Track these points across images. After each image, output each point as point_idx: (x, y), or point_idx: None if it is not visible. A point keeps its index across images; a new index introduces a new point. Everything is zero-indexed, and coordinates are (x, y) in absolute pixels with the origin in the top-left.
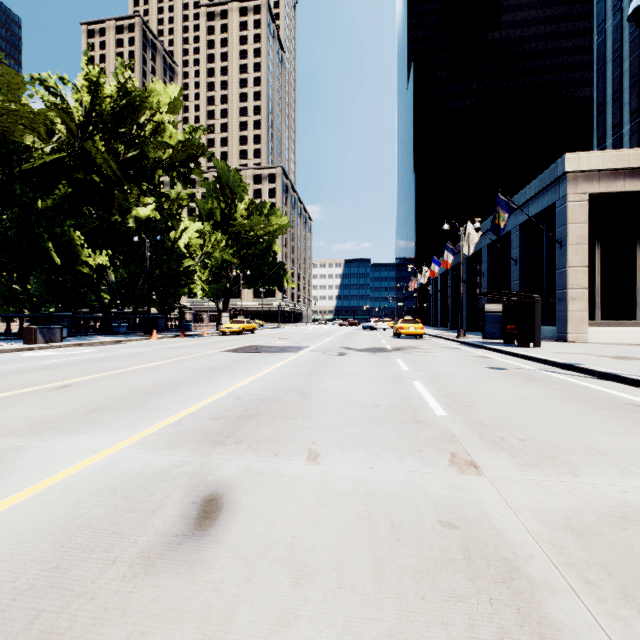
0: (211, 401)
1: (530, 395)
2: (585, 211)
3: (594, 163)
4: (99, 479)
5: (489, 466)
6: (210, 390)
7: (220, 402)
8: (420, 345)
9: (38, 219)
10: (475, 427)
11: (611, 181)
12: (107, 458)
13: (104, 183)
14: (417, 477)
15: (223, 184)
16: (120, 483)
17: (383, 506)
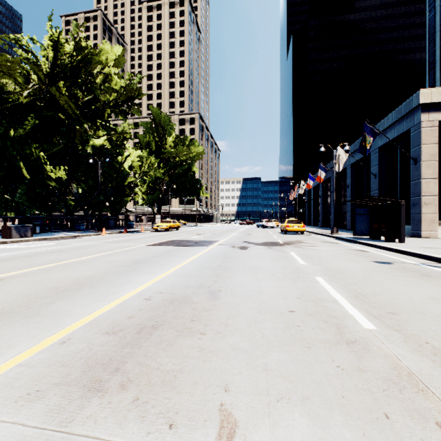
0: (119, 303)
1: None
2: (436, 134)
3: None
4: None
5: None
6: (124, 287)
7: (128, 304)
8: (304, 240)
9: (13, 144)
10: (427, 354)
11: None
12: None
13: (68, 120)
14: None
15: (157, 124)
16: None
17: None
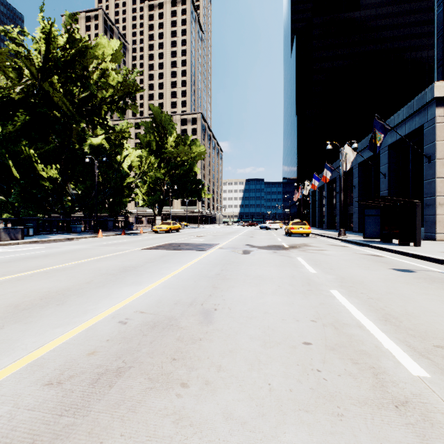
0: (85, 328)
1: None
2: None
3: None
4: None
5: None
6: (99, 304)
7: (95, 331)
8: (310, 243)
9: (2, 141)
10: None
11: None
12: None
13: (63, 117)
14: None
15: (157, 123)
16: None
17: None
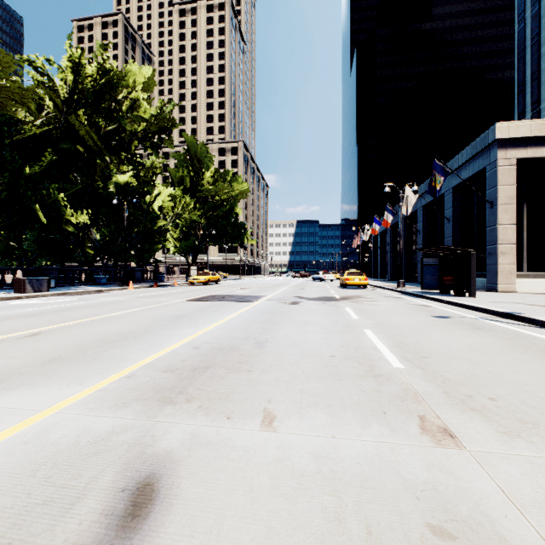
0: (169, 351)
1: (481, 345)
2: (514, 174)
3: (522, 131)
4: (25, 451)
5: (466, 435)
6: (170, 339)
7: (178, 352)
8: (365, 294)
9: (27, 183)
10: (437, 382)
11: (537, 147)
12: (44, 421)
13: (87, 153)
14: (387, 450)
15: (192, 155)
16: (46, 457)
17: (353, 497)
